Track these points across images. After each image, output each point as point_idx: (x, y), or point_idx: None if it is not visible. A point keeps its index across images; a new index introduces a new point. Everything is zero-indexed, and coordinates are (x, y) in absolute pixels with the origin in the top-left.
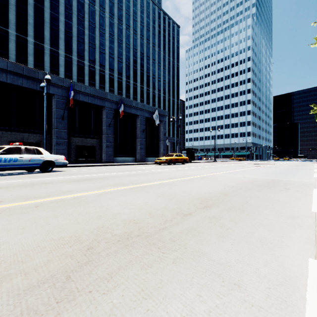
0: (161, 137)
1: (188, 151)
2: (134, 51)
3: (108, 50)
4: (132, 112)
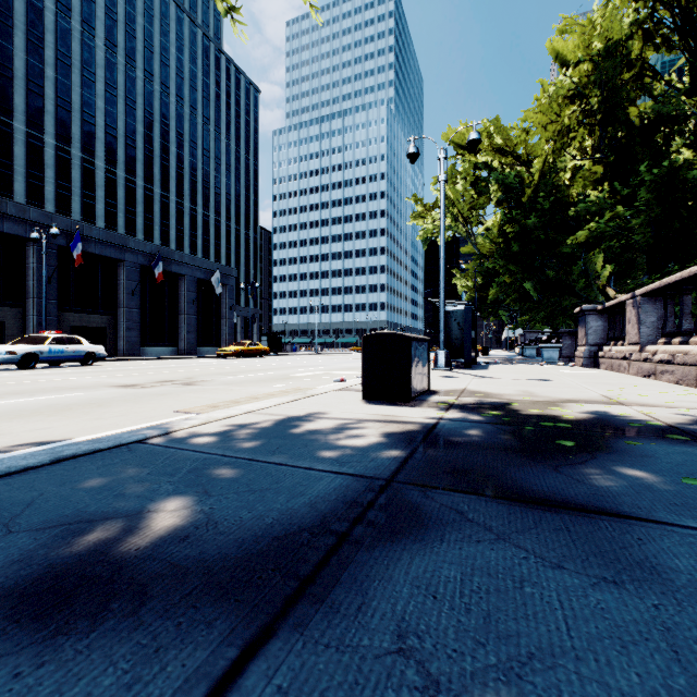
0: (224, 312)
1: (271, 337)
2: (164, 128)
3: (102, 118)
4: (172, 270)
